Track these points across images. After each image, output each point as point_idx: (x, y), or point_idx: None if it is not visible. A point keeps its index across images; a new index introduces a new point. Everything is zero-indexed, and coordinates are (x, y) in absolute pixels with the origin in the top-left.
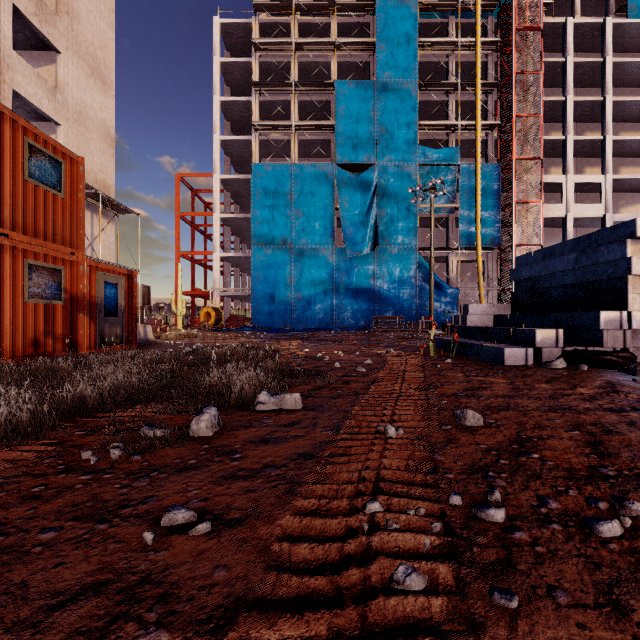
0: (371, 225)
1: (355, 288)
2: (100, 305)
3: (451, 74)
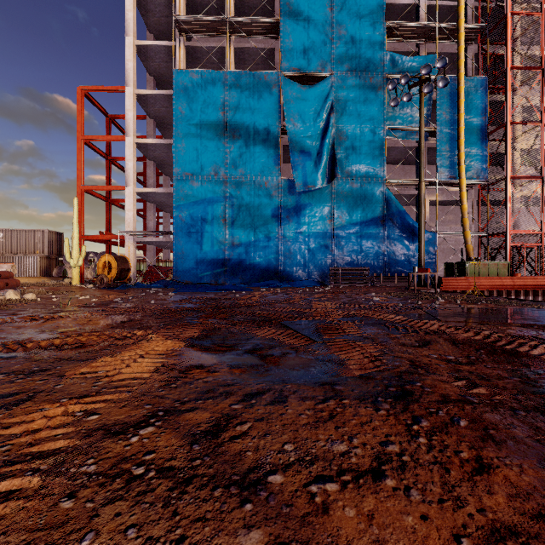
0: (327, 151)
1: (306, 232)
2: None
3: None
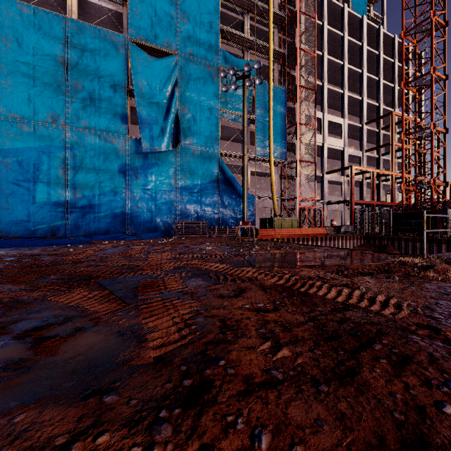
0: (172, 119)
1: (153, 188)
2: None
3: None
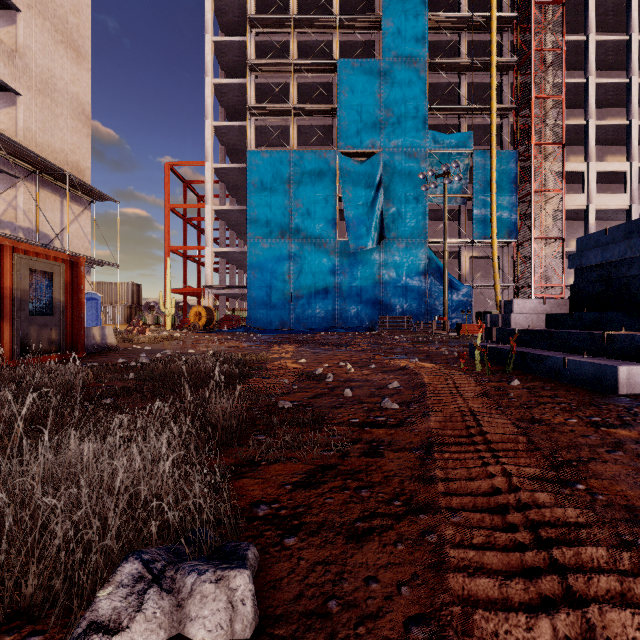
0: (377, 217)
1: (359, 285)
2: (21, 300)
3: (463, 54)
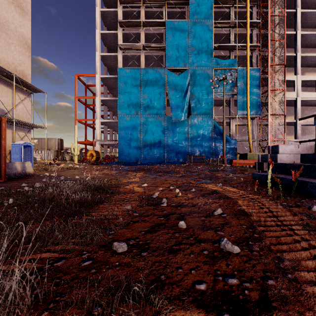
0: (186, 103)
1: (177, 139)
2: None
3: (232, 18)
